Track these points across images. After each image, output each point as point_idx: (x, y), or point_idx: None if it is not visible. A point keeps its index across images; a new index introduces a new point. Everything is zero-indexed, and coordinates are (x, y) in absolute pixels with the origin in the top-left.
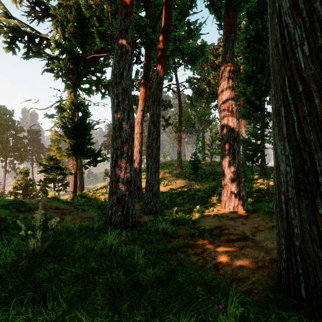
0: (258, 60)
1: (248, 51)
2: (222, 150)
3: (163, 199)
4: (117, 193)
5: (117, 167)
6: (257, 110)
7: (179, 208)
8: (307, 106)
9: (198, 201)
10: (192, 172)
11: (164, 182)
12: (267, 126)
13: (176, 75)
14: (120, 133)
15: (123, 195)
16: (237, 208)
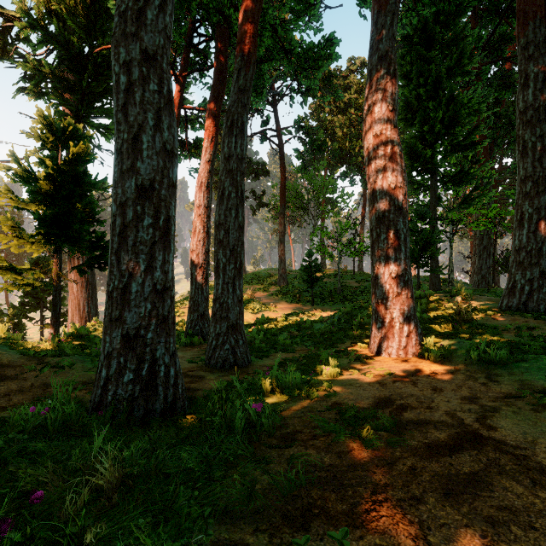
0: (428, 77)
1: (409, 62)
2: (372, 234)
3: (252, 337)
4: (125, 323)
5: (125, 252)
6: (425, 170)
7: (285, 355)
8: None
9: (322, 340)
10: (305, 287)
11: (254, 306)
12: (440, 202)
13: (276, 114)
14: (134, 162)
15: (139, 328)
16: (405, 352)
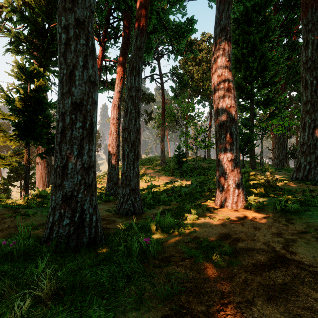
0: (249, 43)
1: (237, 34)
2: (216, 135)
3: (145, 196)
4: (64, 188)
5: (64, 144)
6: (247, 98)
7: (164, 207)
8: None
9: (186, 198)
10: (176, 167)
11: (146, 178)
12: (255, 116)
13: (159, 65)
14: (70, 87)
15: (73, 191)
16: (236, 205)
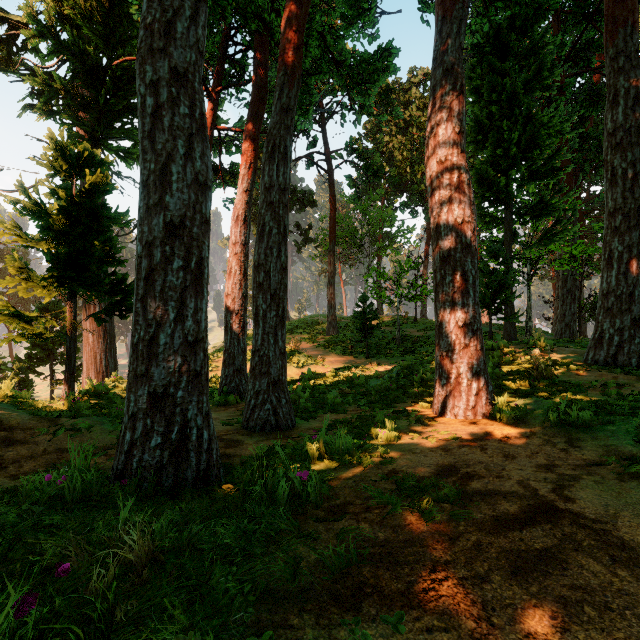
0: (502, 92)
1: (479, 74)
2: (435, 276)
3: (297, 395)
4: (152, 380)
5: (152, 299)
6: (498, 201)
7: (335, 416)
8: None
9: (378, 398)
10: (358, 337)
11: (298, 359)
12: (516, 237)
13: (324, 134)
14: (162, 196)
15: (168, 386)
16: (473, 413)
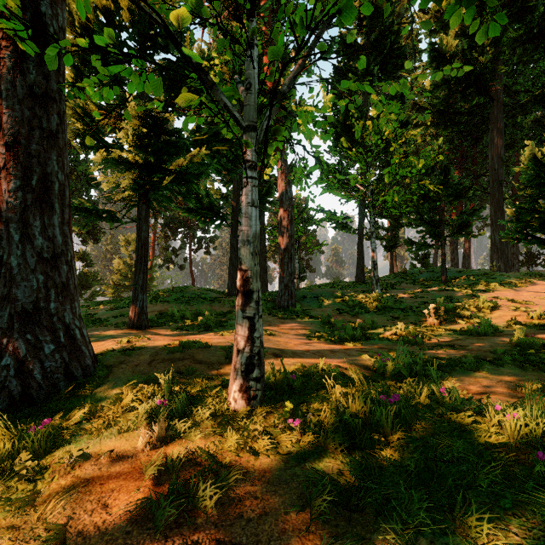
0: None
1: None
2: None
3: None
4: None
5: None
6: None
7: None
8: (491, 261)
9: None
10: None
11: None
12: None
13: None
14: (454, 261)
15: None
16: None
